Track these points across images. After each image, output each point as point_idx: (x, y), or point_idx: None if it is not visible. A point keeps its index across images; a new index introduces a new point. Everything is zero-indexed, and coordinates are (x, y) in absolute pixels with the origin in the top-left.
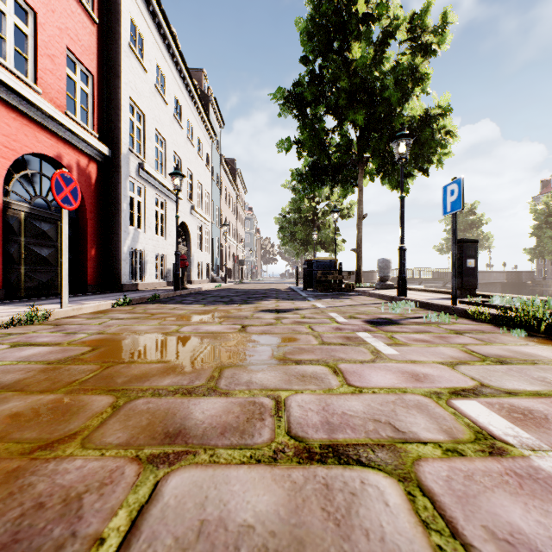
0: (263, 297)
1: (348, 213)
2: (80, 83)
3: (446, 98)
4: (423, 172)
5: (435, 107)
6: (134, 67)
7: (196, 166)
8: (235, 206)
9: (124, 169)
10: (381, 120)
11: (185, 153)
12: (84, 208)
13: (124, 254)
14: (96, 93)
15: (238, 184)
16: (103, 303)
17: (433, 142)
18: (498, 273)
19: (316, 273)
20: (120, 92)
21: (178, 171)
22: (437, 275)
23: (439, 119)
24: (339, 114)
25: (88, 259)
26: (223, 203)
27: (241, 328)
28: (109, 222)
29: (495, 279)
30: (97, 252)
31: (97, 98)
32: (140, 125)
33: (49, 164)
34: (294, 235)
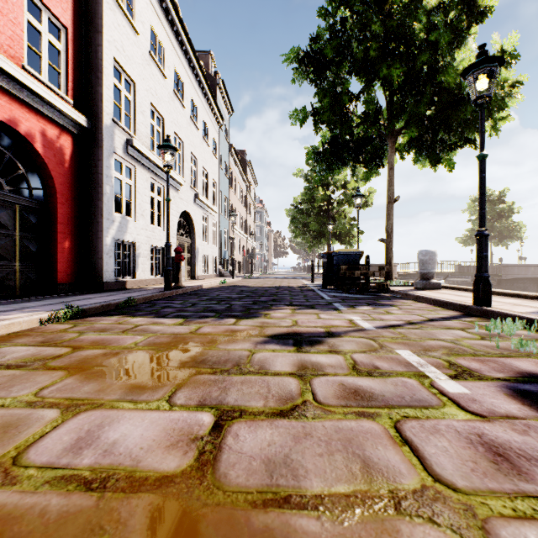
0: (273, 301)
1: (365, 202)
2: (48, 35)
3: (512, 41)
4: (471, 143)
5: (497, 53)
6: (120, 25)
7: (201, 152)
8: (245, 198)
9: (106, 144)
10: (422, 76)
11: (187, 135)
12: (53, 189)
13: (106, 246)
14: (70, 51)
15: (248, 175)
16: (20, 319)
17: (493, 100)
18: (536, 267)
19: (337, 269)
20: (101, 51)
21: (169, 143)
22: (462, 269)
23: (500, 70)
24: (367, 72)
25: (59, 252)
26: (232, 194)
27: (211, 434)
28: (89, 208)
29: (533, 273)
30: (72, 243)
31: (73, 57)
32: (129, 95)
33: (2, 131)
34: (307, 227)
